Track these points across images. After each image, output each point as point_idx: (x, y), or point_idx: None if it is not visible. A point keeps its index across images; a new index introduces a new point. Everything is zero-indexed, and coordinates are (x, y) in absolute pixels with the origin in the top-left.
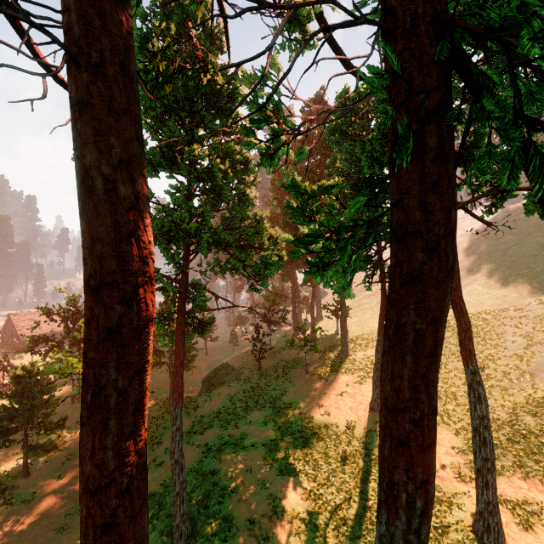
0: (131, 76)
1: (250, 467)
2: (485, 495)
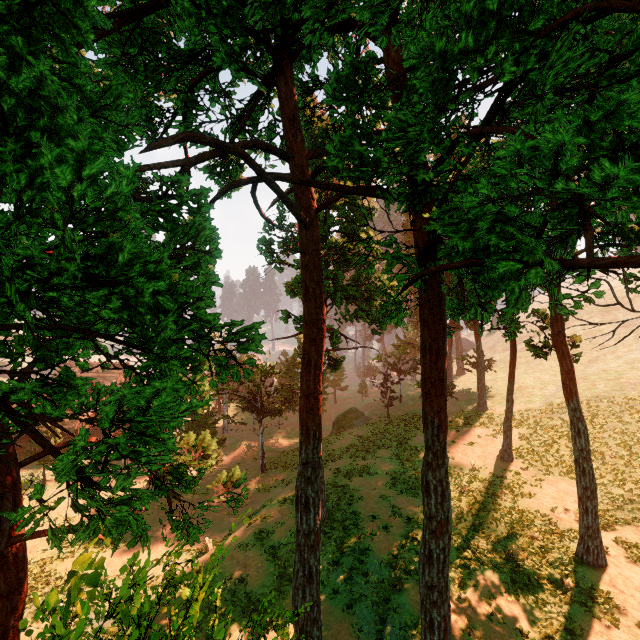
0: (319, 251)
1: (374, 487)
2: (585, 520)
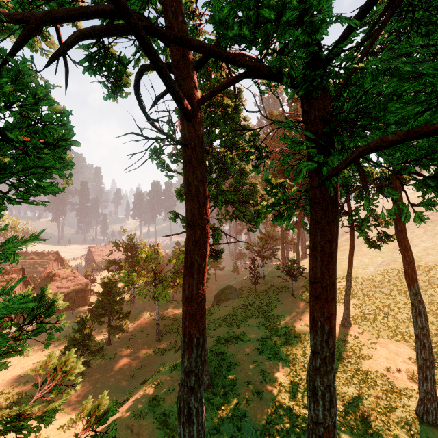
0: (203, 146)
1: (248, 353)
2: (425, 386)
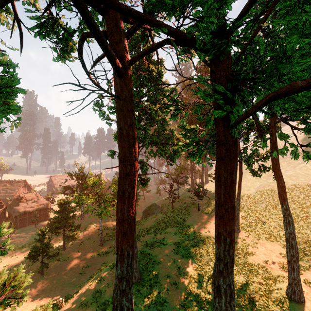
0: (132, 98)
1: (167, 253)
2: (292, 274)
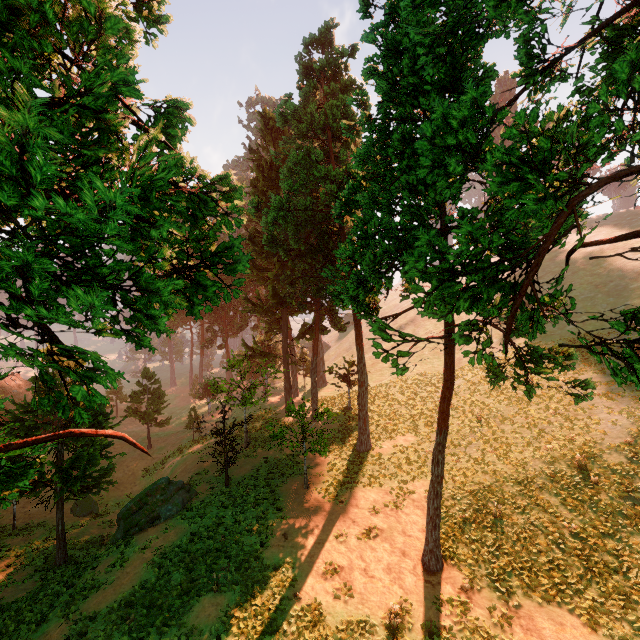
0: None
1: None
2: None
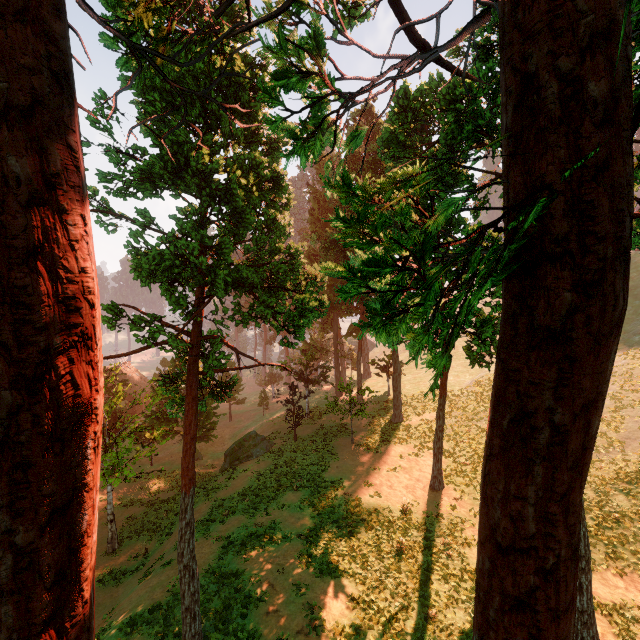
0: None
1: (282, 567)
2: (578, 601)
